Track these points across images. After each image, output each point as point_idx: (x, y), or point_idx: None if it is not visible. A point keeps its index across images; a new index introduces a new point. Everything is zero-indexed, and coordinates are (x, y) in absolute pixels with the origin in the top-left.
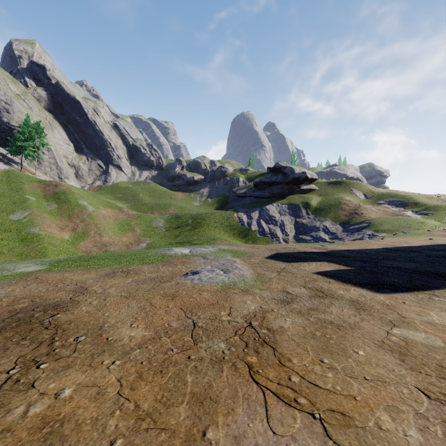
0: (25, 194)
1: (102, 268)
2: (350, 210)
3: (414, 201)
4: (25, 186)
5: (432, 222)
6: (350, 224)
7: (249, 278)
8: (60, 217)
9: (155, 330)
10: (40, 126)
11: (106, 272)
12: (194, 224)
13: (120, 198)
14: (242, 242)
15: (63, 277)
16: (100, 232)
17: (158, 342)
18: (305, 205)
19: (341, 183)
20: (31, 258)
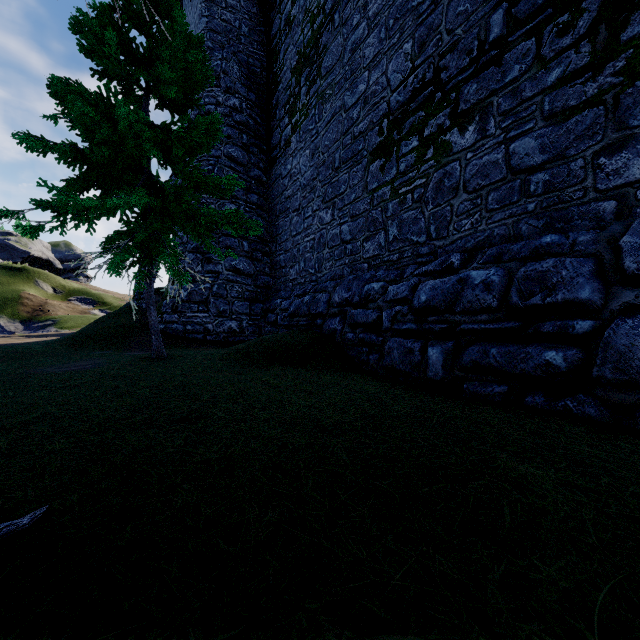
0: None
1: None
2: (35, 306)
3: (104, 301)
4: None
5: None
6: (34, 322)
7: None
8: None
9: None
10: None
11: None
12: None
13: None
14: None
15: None
16: None
17: None
18: None
19: (22, 271)
20: None
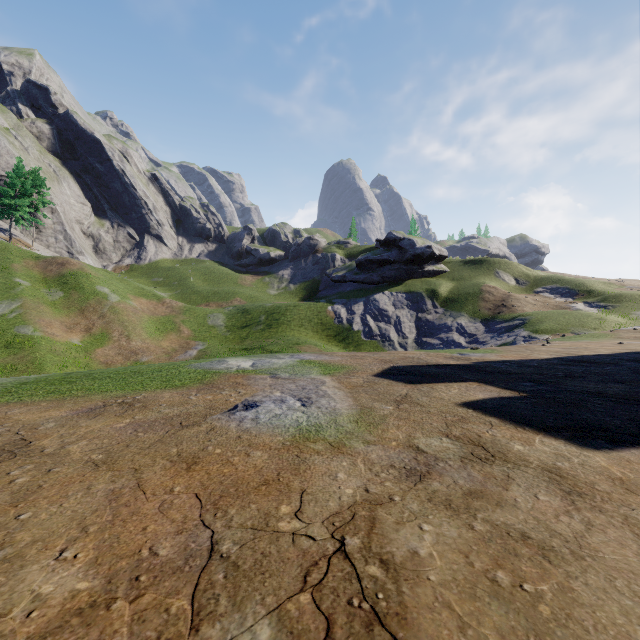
0: (14, 277)
1: (88, 397)
2: (496, 301)
3: (587, 289)
4: (15, 264)
5: (614, 319)
6: (496, 322)
7: (345, 416)
8: (67, 311)
9: (111, 572)
10: (39, 176)
11: (91, 406)
12: (269, 321)
13: (160, 283)
14: (339, 348)
15: (3, 417)
16: (128, 333)
17: (97, 622)
18: (431, 294)
19: (482, 262)
20: (18, 372)
